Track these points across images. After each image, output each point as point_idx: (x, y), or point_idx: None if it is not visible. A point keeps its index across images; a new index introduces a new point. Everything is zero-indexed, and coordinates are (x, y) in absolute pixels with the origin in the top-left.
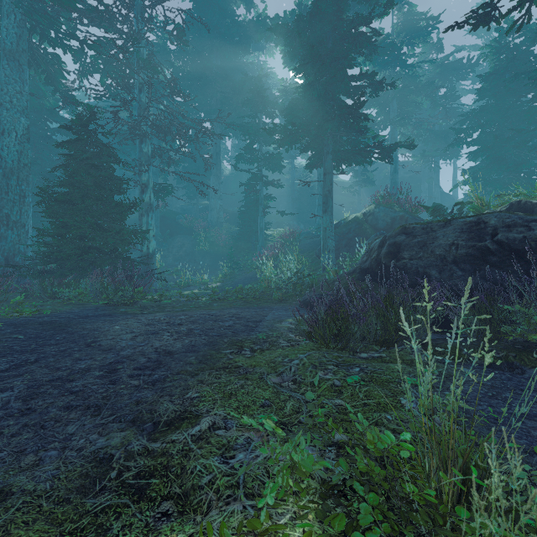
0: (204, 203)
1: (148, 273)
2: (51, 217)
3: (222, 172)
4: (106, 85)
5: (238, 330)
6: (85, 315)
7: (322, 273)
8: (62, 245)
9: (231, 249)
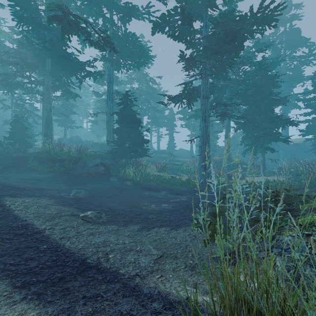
0: None
1: None
2: None
3: None
4: None
5: None
6: None
7: None
8: None
9: None
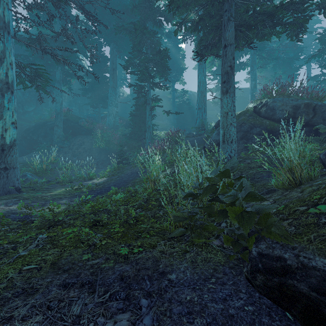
0: (106, 113)
1: None
2: None
3: (123, 95)
4: None
5: None
6: None
7: None
8: None
9: (120, 145)
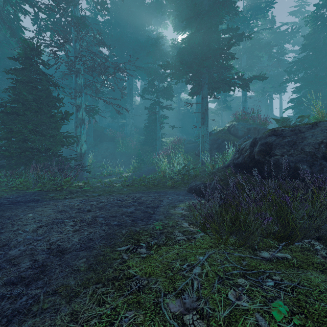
0: (122, 122)
1: (75, 166)
2: (0, 125)
3: (134, 103)
4: (55, 40)
5: (138, 217)
6: (16, 201)
7: (201, 166)
8: (9, 146)
9: (139, 151)
